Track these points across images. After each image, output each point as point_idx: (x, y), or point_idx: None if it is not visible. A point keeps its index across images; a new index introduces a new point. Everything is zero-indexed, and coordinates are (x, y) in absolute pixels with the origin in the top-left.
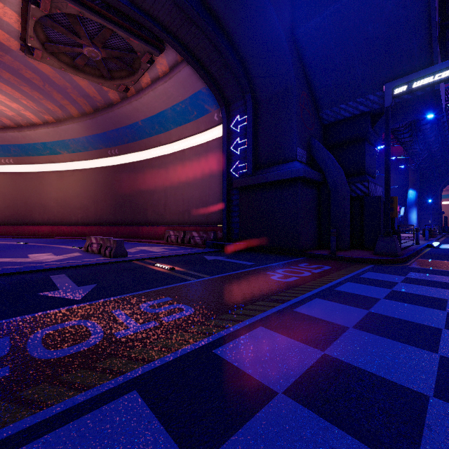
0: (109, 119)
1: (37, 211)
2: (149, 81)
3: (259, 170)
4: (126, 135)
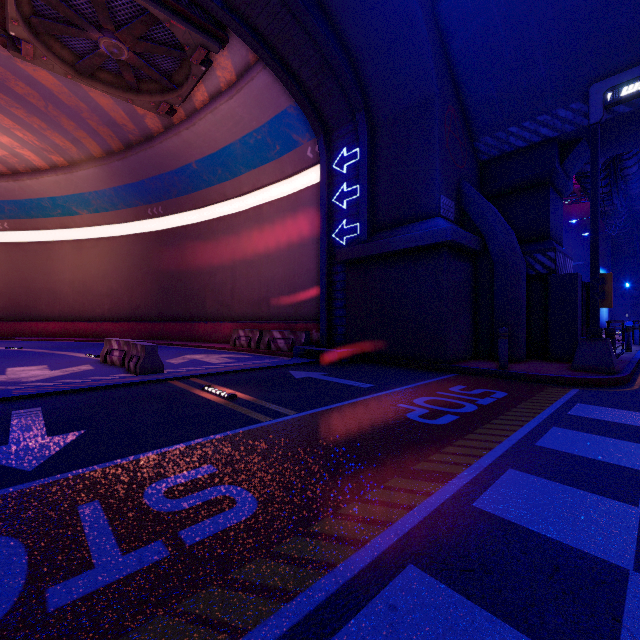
0: (147, 160)
1: (44, 300)
2: (206, 97)
3: (378, 233)
4: (174, 184)
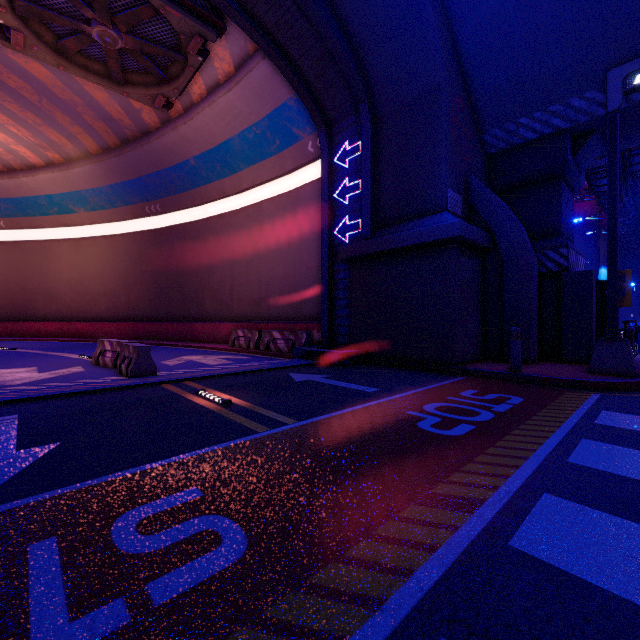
0: (144, 156)
1: (41, 300)
2: (204, 90)
3: (381, 229)
4: (172, 181)
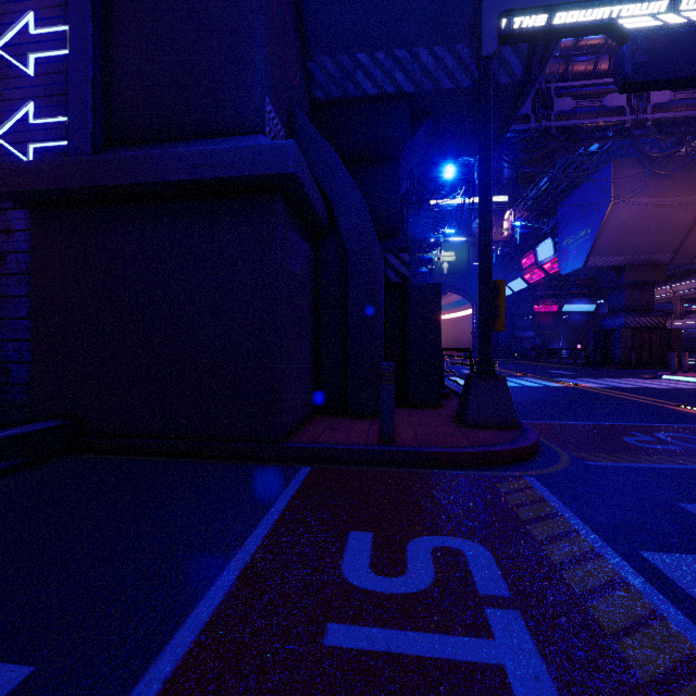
0: None
1: None
2: None
3: (121, 146)
4: None
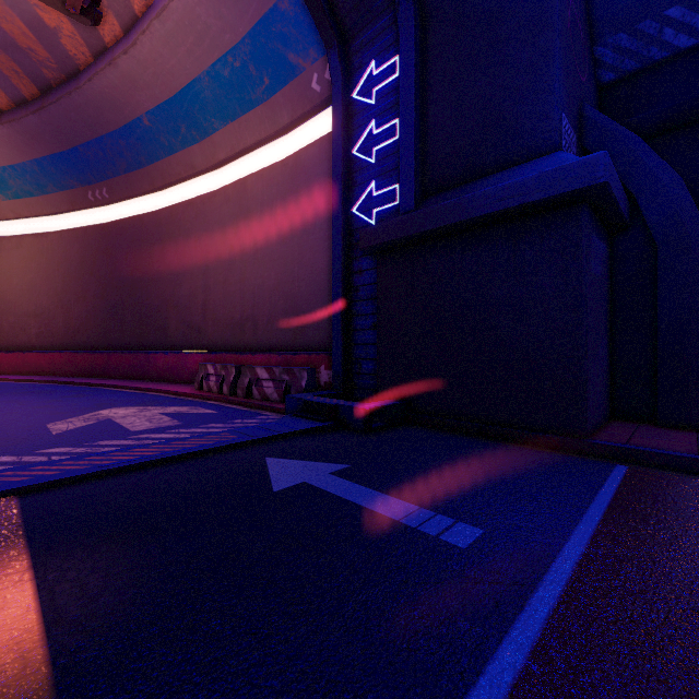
0: (75, 112)
1: None
2: None
3: (434, 196)
4: (121, 153)
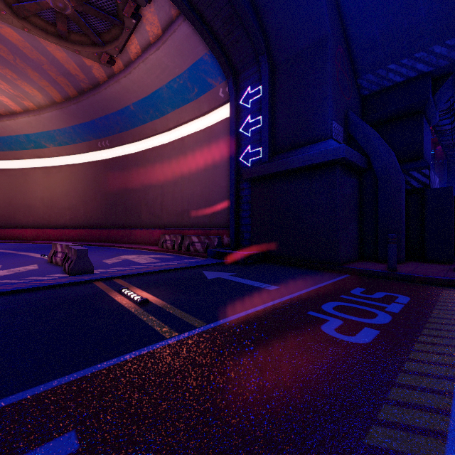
0: (95, 103)
1: (22, 212)
2: (139, 49)
3: (277, 155)
4: (117, 122)
